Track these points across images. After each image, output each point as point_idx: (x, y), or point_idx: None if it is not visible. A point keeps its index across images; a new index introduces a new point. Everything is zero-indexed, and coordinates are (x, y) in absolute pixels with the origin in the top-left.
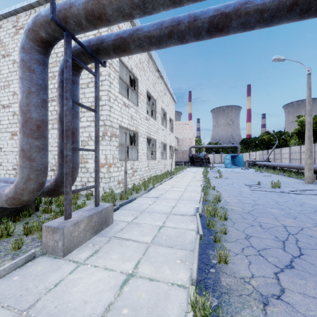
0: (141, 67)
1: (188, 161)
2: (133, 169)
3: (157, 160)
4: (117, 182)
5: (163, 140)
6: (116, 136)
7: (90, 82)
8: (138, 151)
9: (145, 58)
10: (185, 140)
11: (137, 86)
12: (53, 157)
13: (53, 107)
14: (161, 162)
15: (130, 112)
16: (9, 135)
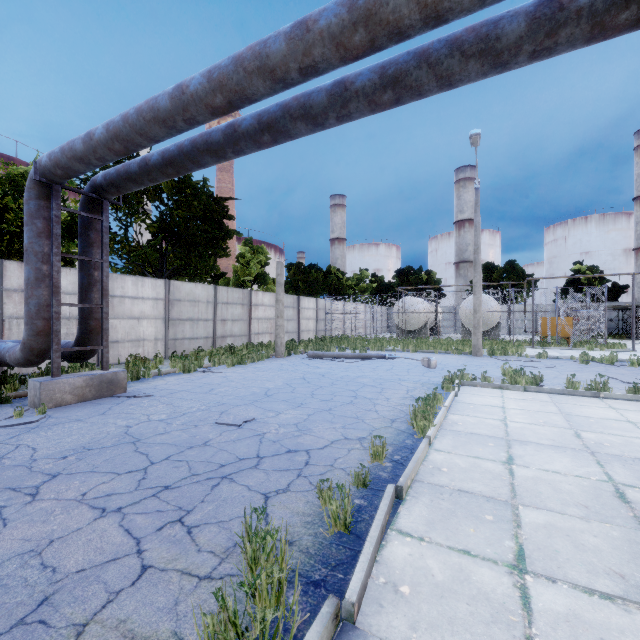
0: None
1: None
2: None
3: None
4: None
5: None
6: None
7: None
8: None
9: None
10: None
11: None
12: None
13: None
14: None
15: None
16: None
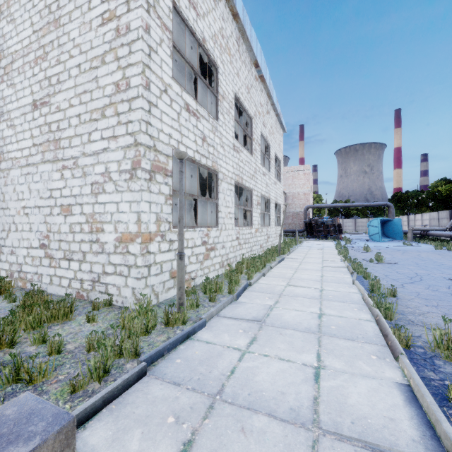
0: (225, 45)
1: (303, 229)
2: (207, 245)
3: (255, 228)
4: (169, 273)
5: (264, 193)
6: (167, 174)
7: (107, 52)
8: (219, 210)
9: (232, 31)
10: (298, 196)
11: (216, 80)
12: (43, 220)
13: (43, 118)
14: (261, 230)
15: (199, 127)
16: None
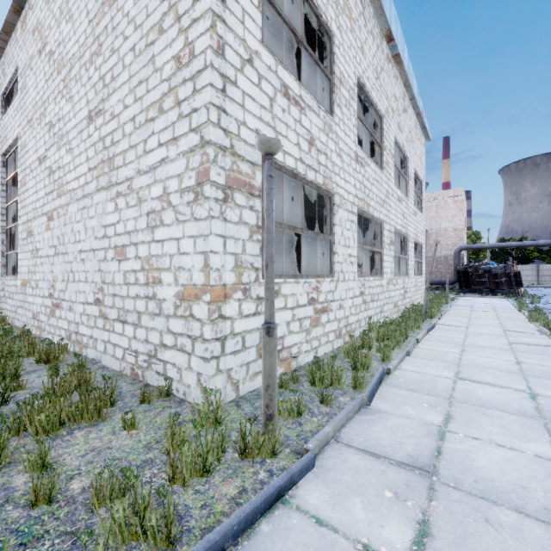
0: (343, 3)
1: (454, 280)
2: (316, 304)
3: (386, 278)
4: (256, 350)
5: (399, 227)
6: (252, 192)
7: (166, 14)
8: (334, 250)
9: None
10: (445, 233)
11: (329, 56)
12: (98, 268)
13: (98, 133)
14: (395, 282)
15: (304, 123)
16: (45, 221)
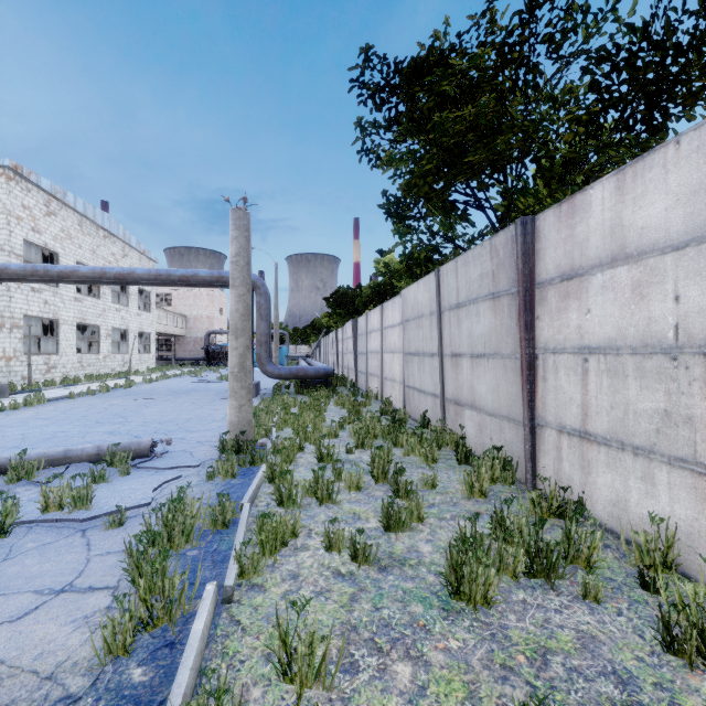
0: (66, 235)
1: (205, 357)
2: (49, 365)
3: (104, 355)
4: (21, 377)
5: (119, 326)
6: (20, 328)
7: None
8: (60, 343)
9: (74, 221)
10: (201, 319)
11: (57, 262)
12: None
13: None
14: (113, 357)
15: (43, 297)
16: None
